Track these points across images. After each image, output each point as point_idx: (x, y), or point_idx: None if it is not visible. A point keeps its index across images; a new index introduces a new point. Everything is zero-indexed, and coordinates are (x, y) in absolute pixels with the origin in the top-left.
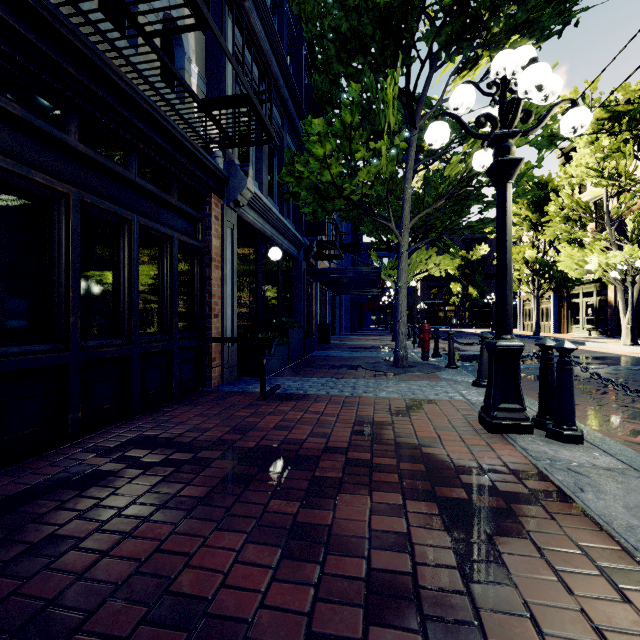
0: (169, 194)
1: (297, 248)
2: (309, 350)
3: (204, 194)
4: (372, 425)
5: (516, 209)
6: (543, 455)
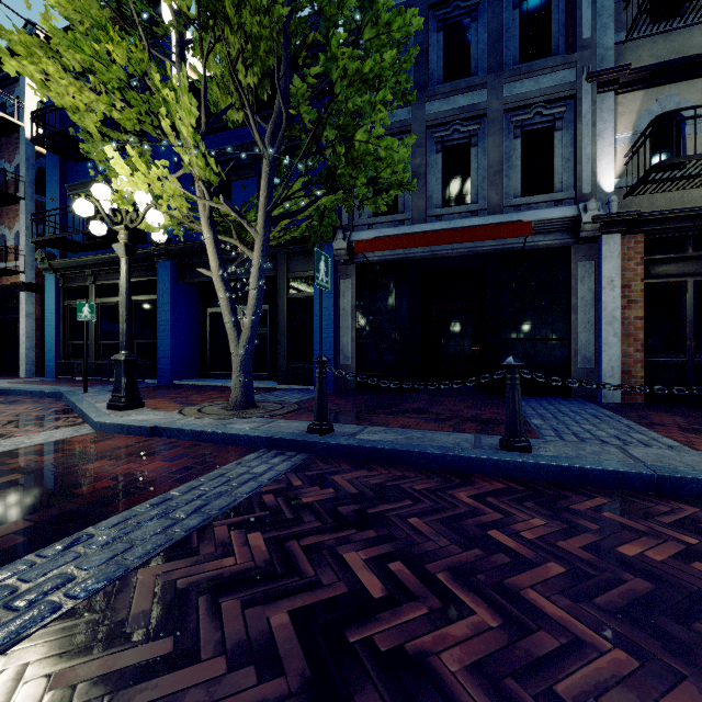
0: None
1: None
2: None
3: None
4: None
5: None
6: None
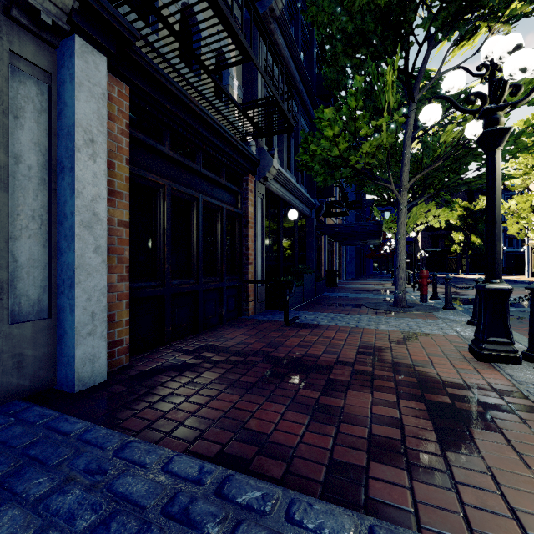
0: (220, 177)
1: (309, 209)
2: (319, 291)
3: (243, 174)
4: (373, 349)
5: (522, 159)
6: (527, 381)
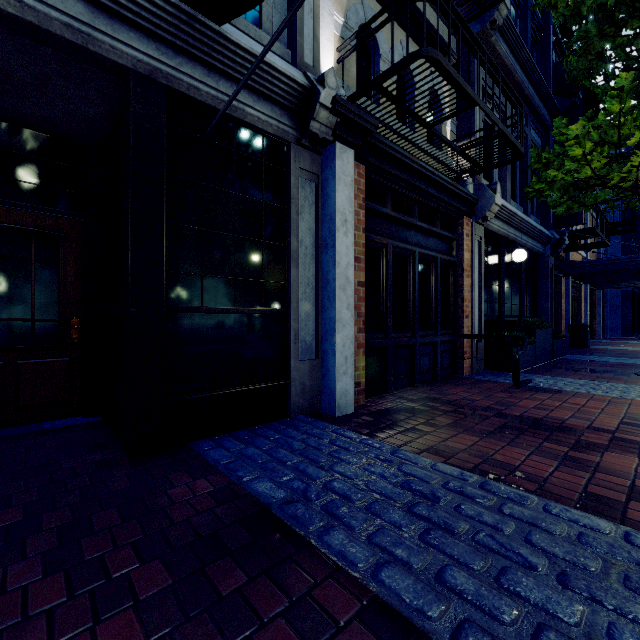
0: (434, 226)
1: (543, 244)
2: (559, 352)
3: (457, 218)
4: None
5: None
6: None
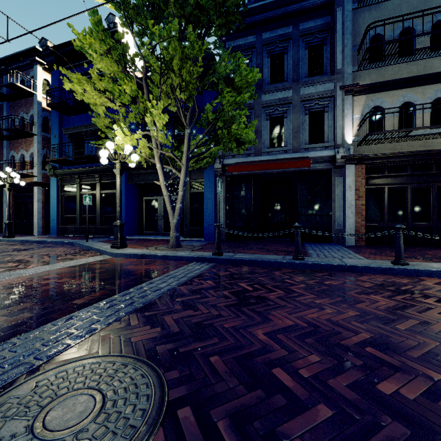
0: (431, 170)
1: None
2: None
3: None
4: None
5: None
6: None
